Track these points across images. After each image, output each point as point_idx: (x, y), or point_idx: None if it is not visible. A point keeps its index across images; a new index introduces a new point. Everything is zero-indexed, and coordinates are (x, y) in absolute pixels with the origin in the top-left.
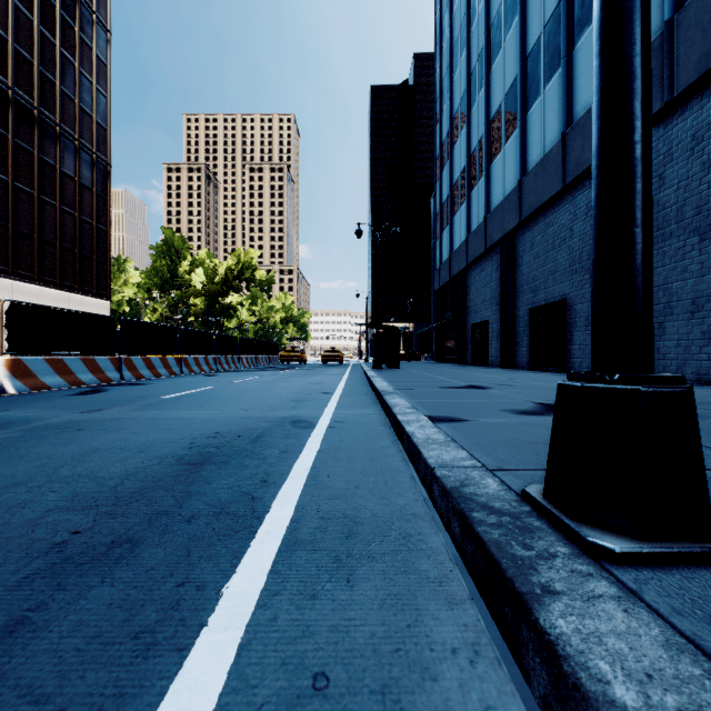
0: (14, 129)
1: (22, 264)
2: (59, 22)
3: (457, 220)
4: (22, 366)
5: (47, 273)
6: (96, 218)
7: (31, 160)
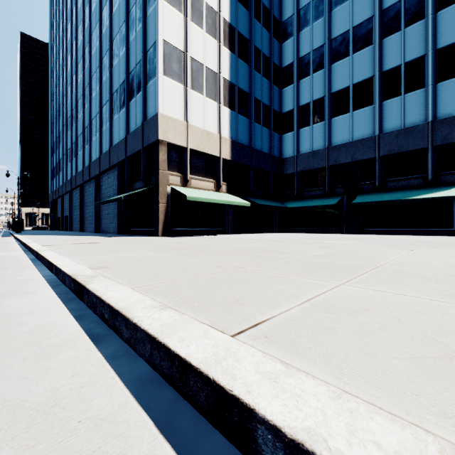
0: None
1: None
2: None
3: (55, 180)
4: None
5: None
6: None
7: None
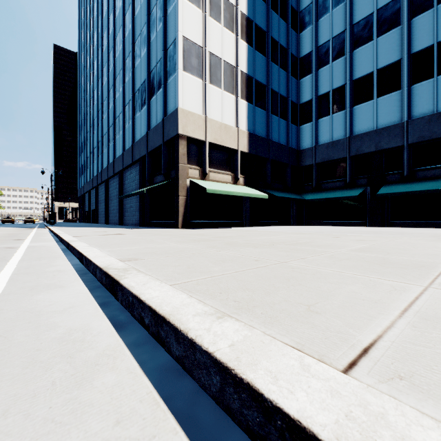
0: None
1: None
2: None
3: (83, 177)
4: None
5: None
6: None
7: None
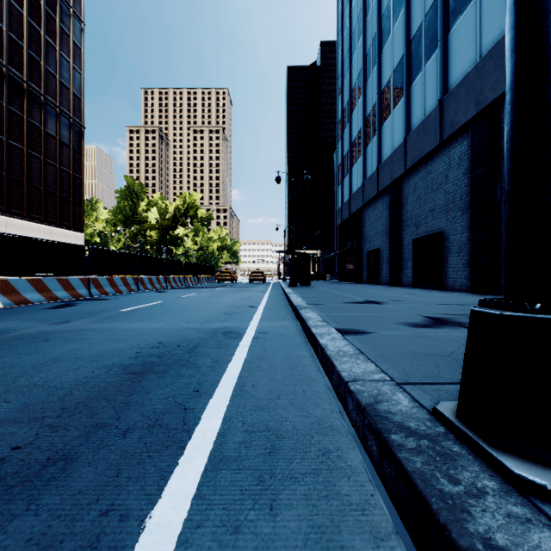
0: (8, 98)
1: (14, 204)
2: (43, 15)
3: (355, 170)
4: (8, 285)
5: (34, 211)
6: (72, 168)
7: (21, 123)
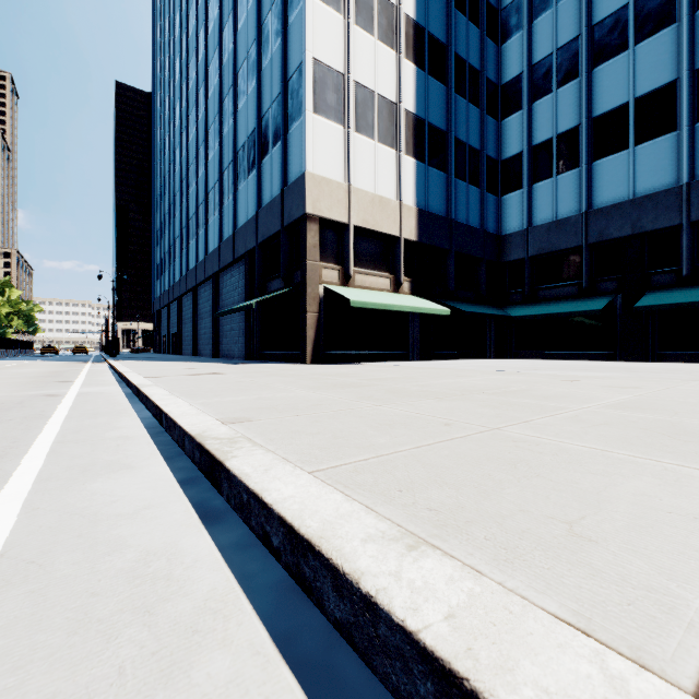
0: None
1: None
2: None
3: (159, 283)
4: None
5: None
6: None
7: None
